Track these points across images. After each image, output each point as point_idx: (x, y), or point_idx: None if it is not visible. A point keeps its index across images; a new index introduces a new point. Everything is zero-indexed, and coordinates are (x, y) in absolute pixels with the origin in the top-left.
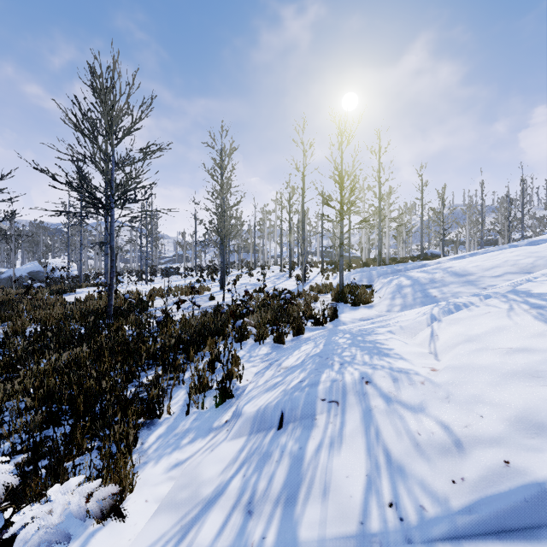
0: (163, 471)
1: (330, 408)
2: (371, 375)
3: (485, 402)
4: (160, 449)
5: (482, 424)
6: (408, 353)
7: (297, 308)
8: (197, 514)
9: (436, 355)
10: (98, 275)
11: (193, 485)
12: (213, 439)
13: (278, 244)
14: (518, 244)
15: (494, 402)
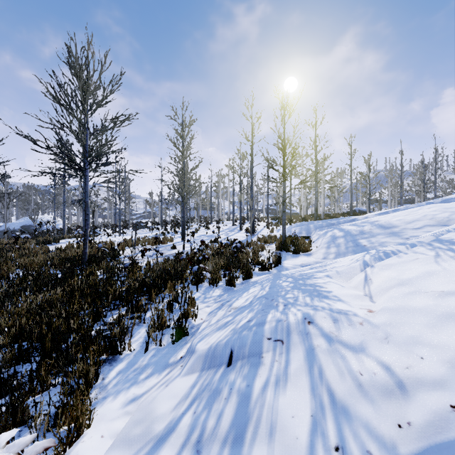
0: (120, 406)
1: (275, 347)
2: (313, 316)
3: (424, 343)
4: (119, 384)
5: (423, 365)
6: (346, 295)
7: (246, 255)
8: (148, 452)
9: (371, 297)
10: (77, 228)
11: (147, 421)
12: (168, 375)
13: (230, 203)
14: (433, 201)
15: (433, 343)
